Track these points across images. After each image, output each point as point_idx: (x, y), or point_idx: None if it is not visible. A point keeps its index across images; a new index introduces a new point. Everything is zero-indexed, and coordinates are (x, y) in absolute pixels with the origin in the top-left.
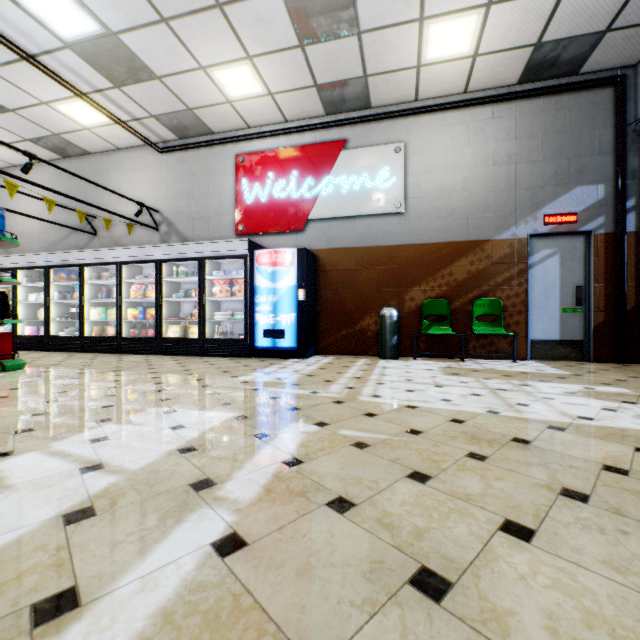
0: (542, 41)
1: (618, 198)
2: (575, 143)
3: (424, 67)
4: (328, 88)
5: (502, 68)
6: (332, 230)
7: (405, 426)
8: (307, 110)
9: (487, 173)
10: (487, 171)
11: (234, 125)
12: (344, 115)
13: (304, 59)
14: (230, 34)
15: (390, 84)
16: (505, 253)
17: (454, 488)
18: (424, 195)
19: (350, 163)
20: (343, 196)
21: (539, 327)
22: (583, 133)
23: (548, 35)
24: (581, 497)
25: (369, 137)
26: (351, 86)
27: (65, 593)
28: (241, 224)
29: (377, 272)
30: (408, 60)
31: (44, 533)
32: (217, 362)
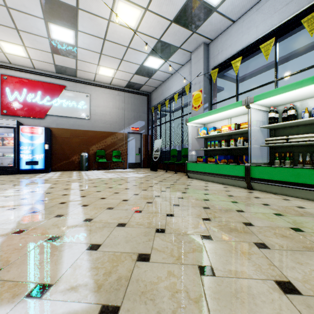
0: (130, 81)
1: (147, 126)
2: (138, 109)
3: (98, 74)
4: (60, 66)
5: (121, 83)
6: (59, 120)
7: (100, 180)
8: (47, 69)
9: (117, 111)
10: (117, 111)
11: (1, 60)
12: (65, 76)
13: (52, 56)
14: (18, 37)
15: (85, 74)
16: (121, 137)
17: (112, 183)
18: (97, 114)
19: (68, 96)
20: (64, 108)
21: (130, 159)
22: (140, 106)
23: (131, 81)
24: (129, 182)
25: (76, 88)
26: (70, 69)
27: (64, 194)
28: (5, 109)
29: (79, 139)
30: (93, 71)
31: (46, 194)
32: (2, 176)
